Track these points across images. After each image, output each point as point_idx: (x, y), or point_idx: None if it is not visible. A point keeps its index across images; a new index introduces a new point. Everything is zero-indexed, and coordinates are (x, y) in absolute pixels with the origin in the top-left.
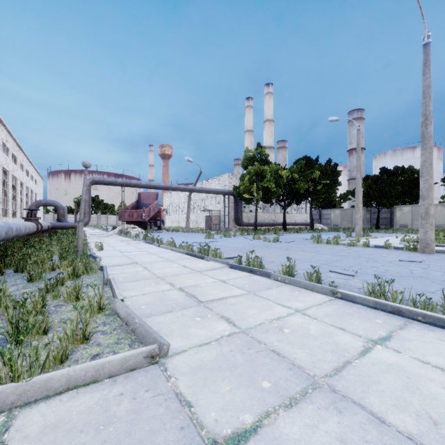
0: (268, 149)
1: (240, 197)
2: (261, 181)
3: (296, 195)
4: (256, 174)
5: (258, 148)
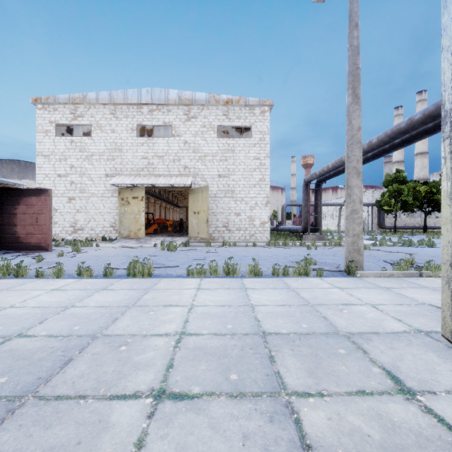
0: (420, 155)
1: (381, 208)
2: (399, 196)
3: (435, 204)
4: (394, 192)
5: (396, 173)
